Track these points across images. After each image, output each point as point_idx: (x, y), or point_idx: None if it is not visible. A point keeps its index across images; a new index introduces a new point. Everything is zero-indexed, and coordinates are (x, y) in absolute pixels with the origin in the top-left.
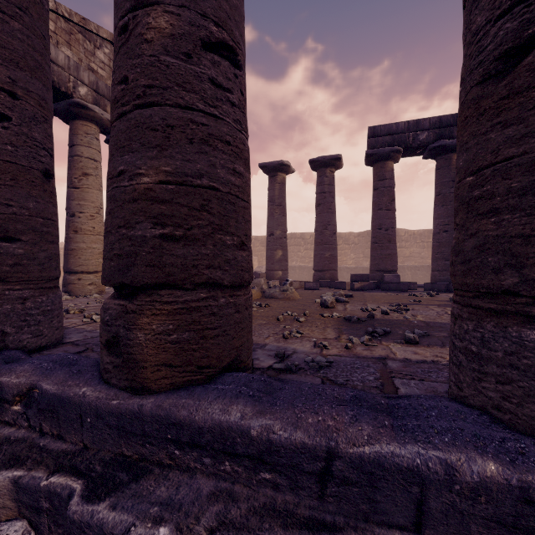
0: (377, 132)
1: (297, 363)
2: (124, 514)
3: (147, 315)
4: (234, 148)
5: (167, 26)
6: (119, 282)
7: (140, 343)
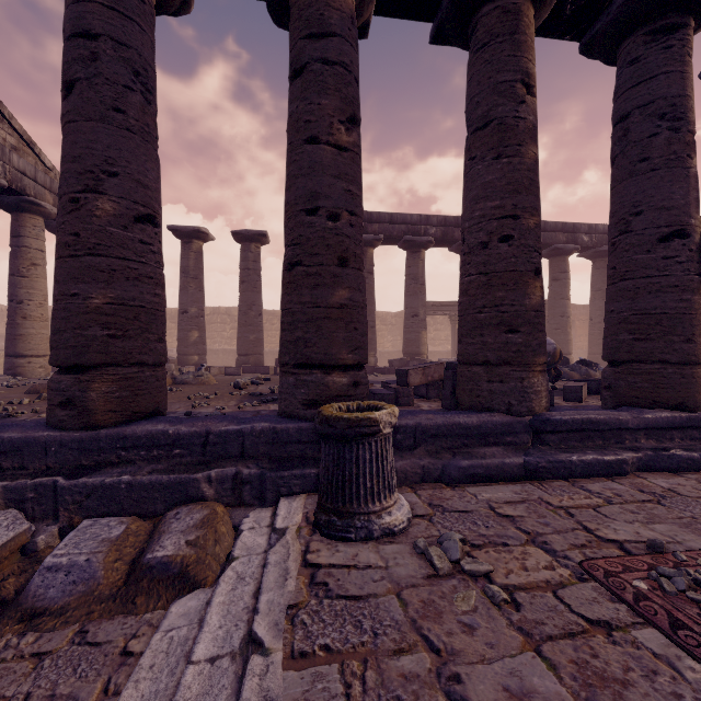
0: None
1: (200, 416)
2: (97, 479)
3: (98, 382)
4: (155, 280)
5: (111, 209)
6: (76, 363)
7: (94, 399)
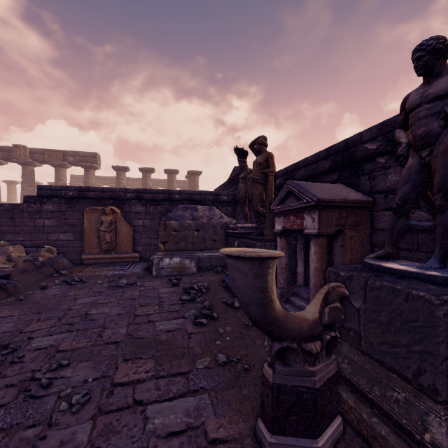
0: (73, 177)
1: None
2: None
3: None
4: None
5: None
6: None
7: None
